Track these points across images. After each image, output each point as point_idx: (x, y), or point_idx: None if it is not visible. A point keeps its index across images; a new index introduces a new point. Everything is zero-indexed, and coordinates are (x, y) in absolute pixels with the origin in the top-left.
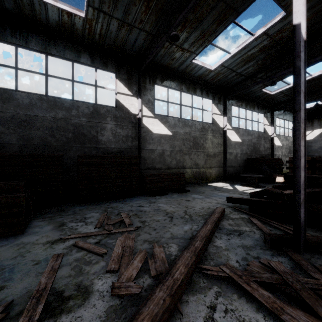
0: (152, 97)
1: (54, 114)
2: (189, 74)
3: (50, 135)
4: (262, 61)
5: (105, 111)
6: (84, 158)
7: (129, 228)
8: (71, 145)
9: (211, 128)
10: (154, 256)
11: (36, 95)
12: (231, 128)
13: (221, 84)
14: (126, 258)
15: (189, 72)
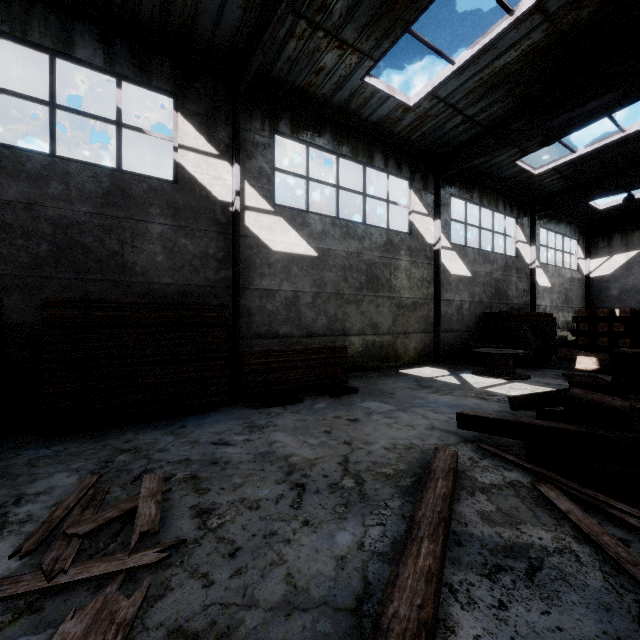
0: (269, 165)
1: None
2: (357, 116)
3: None
4: (525, 87)
5: (145, 190)
6: (62, 308)
7: (135, 556)
8: (47, 274)
9: (406, 244)
10: None
11: None
12: (450, 246)
13: (428, 145)
14: None
15: (357, 109)
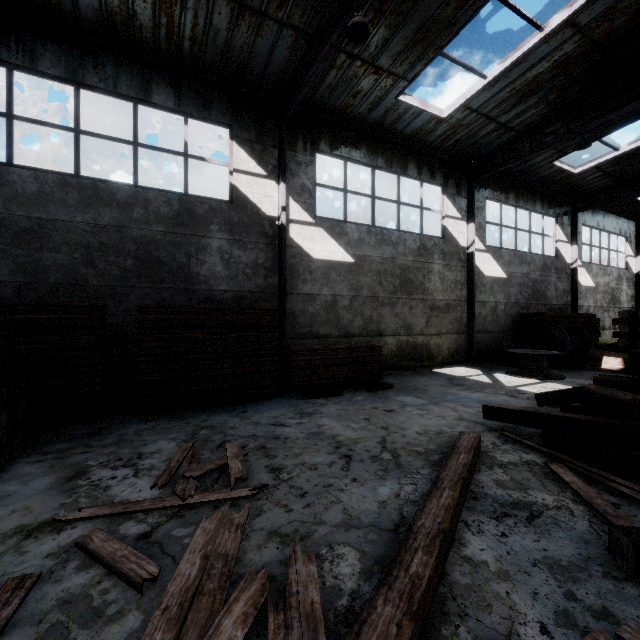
0: (311, 181)
1: (93, 217)
2: (392, 130)
3: (84, 263)
4: (559, 93)
5: (206, 210)
6: (152, 313)
7: (235, 491)
8: (132, 284)
9: (439, 248)
10: (288, 601)
11: (54, 175)
12: (484, 248)
13: (462, 151)
14: (205, 602)
15: (392, 124)
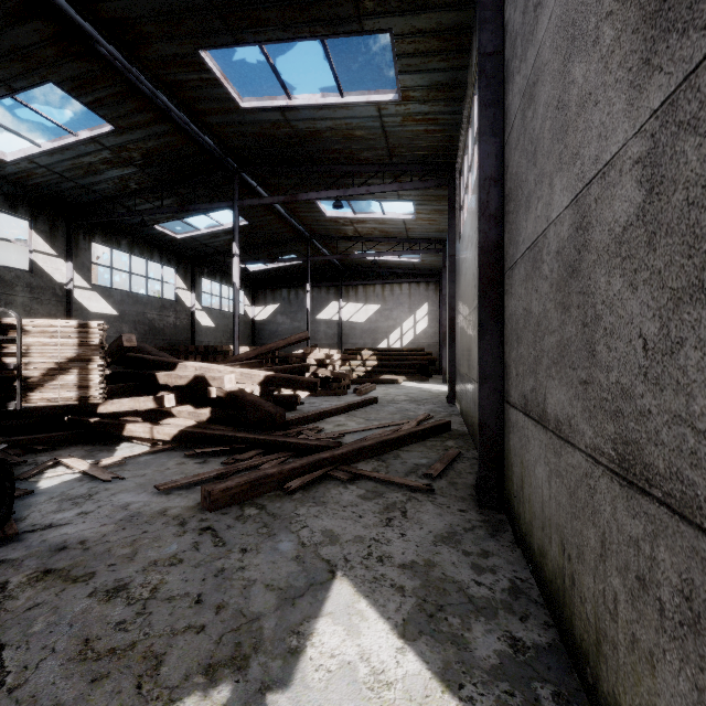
0: None
1: None
2: None
3: None
4: (122, 180)
5: None
6: None
7: None
8: None
9: (25, 281)
10: None
11: None
12: (90, 287)
13: (51, 194)
14: None
15: None
